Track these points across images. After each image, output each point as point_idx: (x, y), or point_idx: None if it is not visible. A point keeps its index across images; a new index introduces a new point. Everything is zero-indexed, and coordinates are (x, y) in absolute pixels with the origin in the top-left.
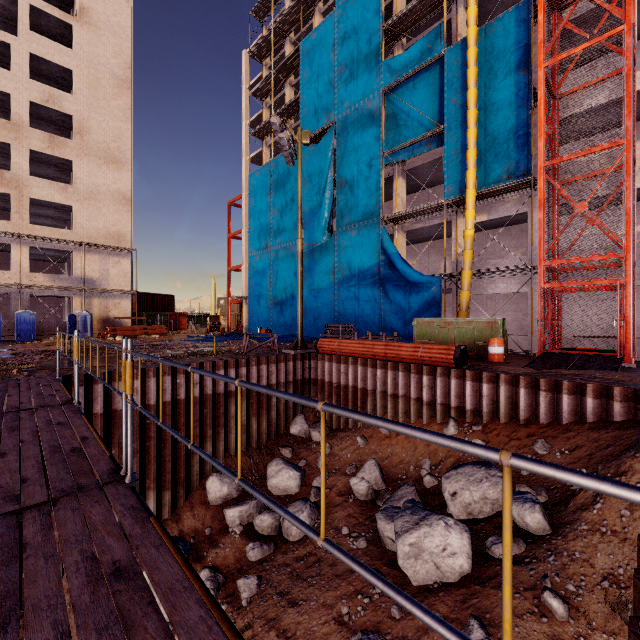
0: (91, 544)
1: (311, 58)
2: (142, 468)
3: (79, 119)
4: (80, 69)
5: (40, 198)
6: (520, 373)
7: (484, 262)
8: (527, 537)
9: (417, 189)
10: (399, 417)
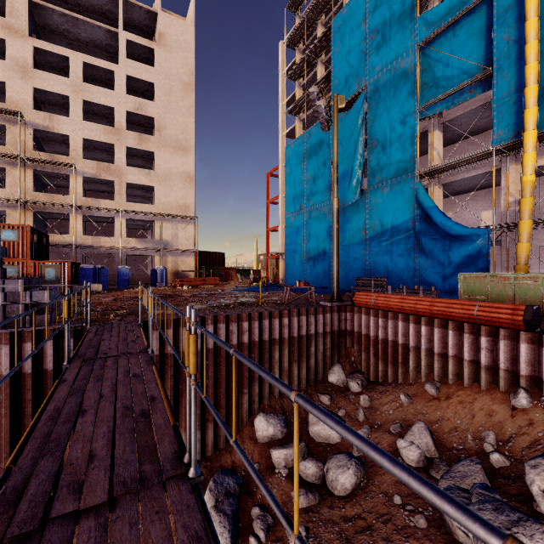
0: None
1: (342, 32)
2: (202, 402)
3: (158, 119)
4: (159, 81)
5: (133, 182)
6: None
7: None
8: None
9: (453, 141)
10: (448, 378)
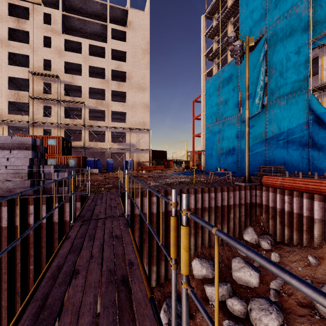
0: None
1: None
2: (157, 247)
3: (128, 73)
4: (129, 50)
5: (115, 110)
6: None
7: None
8: None
9: None
10: None
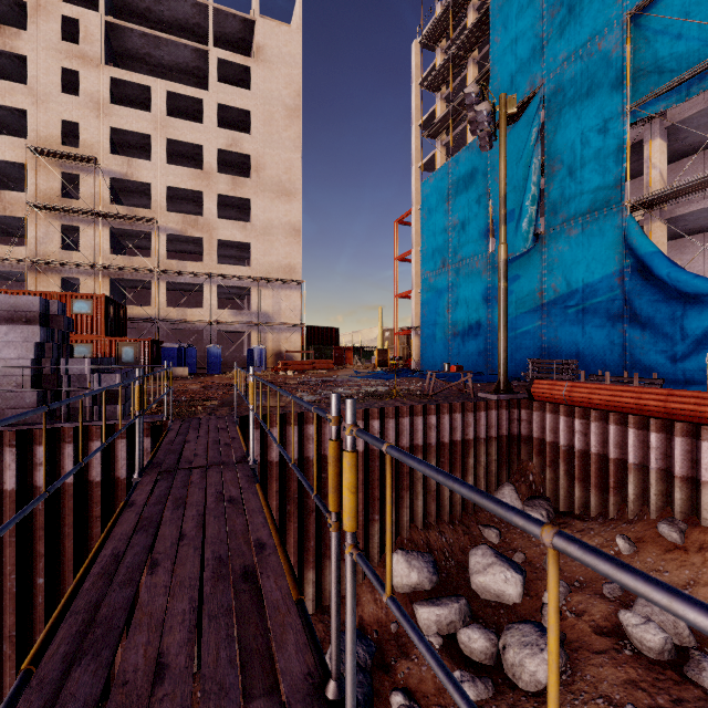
0: None
1: (505, 14)
2: (317, 530)
3: (256, 157)
4: (257, 108)
5: (225, 239)
6: None
7: None
8: None
9: (681, 155)
10: (701, 517)
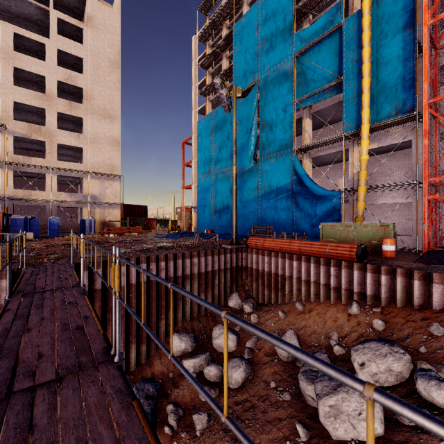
0: (85, 431)
1: (241, 36)
2: (127, 328)
3: (87, 90)
4: (87, 57)
5: (63, 143)
6: (413, 267)
7: (375, 179)
8: (432, 409)
9: (320, 126)
10: (311, 298)
